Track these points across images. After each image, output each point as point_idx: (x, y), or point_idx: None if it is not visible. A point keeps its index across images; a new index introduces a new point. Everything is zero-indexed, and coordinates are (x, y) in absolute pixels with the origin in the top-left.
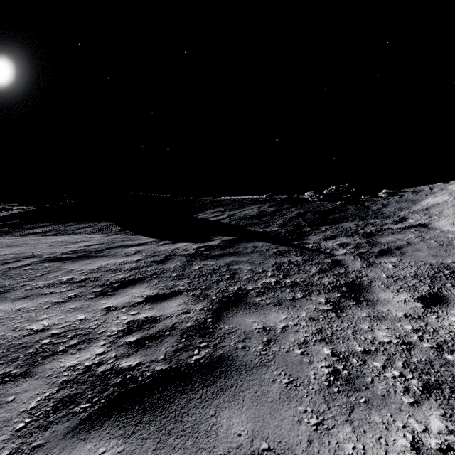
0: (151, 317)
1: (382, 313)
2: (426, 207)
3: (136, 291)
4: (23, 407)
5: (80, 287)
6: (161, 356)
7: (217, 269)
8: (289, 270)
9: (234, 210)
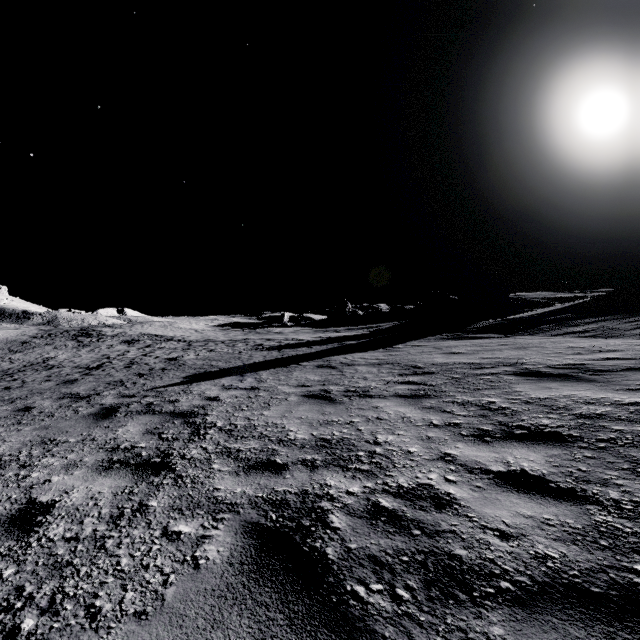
0: (451, 498)
1: None
2: None
3: (521, 453)
4: (278, 486)
5: (480, 417)
6: (354, 544)
7: None
8: None
9: None
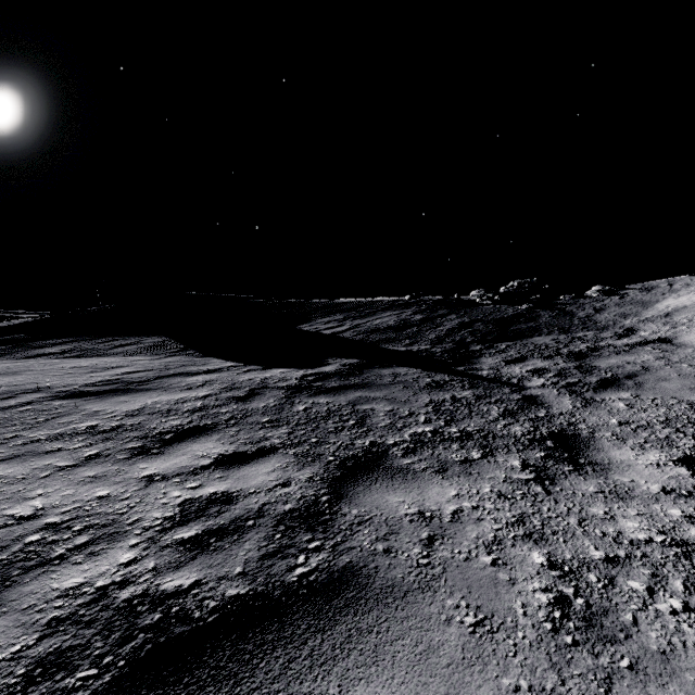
0: (223, 493)
1: (622, 486)
2: (665, 312)
3: (199, 447)
4: None
5: (107, 440)
6: (238, 568)
7: (336, 410)
8: (454, 412)
9: (359, 319)
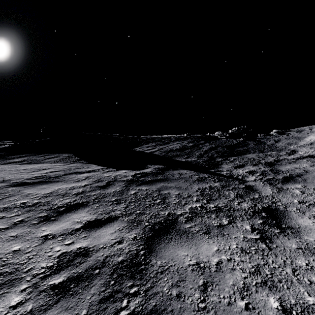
0: (84, 248)
1: (311, 243)
2: (310, 142)
3: (77, 216)
4: None
5: (29, 211)
6: (84, 311)
7: (150, 193)
8: (211, 195)
9: (163, 145)
